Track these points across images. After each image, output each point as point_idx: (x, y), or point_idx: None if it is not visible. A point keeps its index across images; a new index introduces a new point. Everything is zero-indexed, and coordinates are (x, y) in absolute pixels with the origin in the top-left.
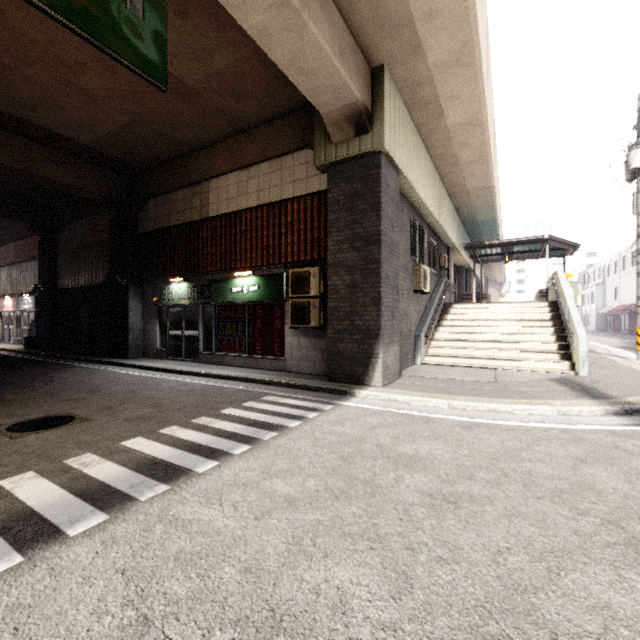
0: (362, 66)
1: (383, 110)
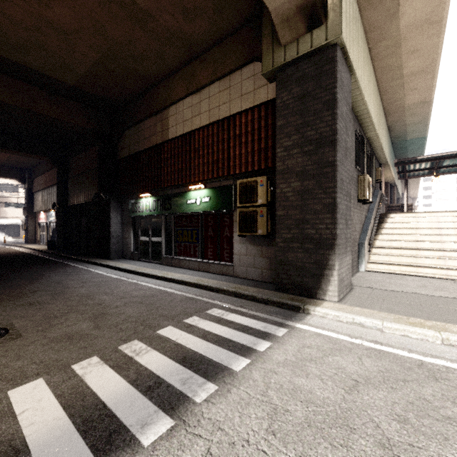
0: None
1: None
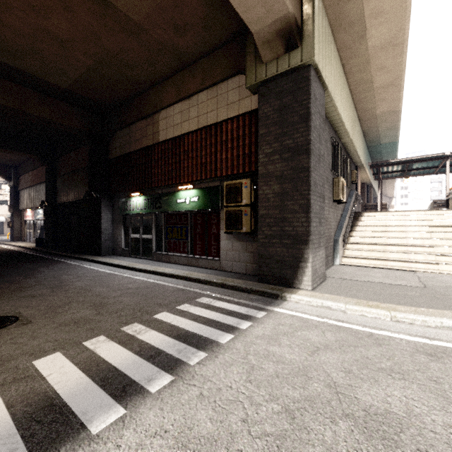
0: None
1: (313, 23)
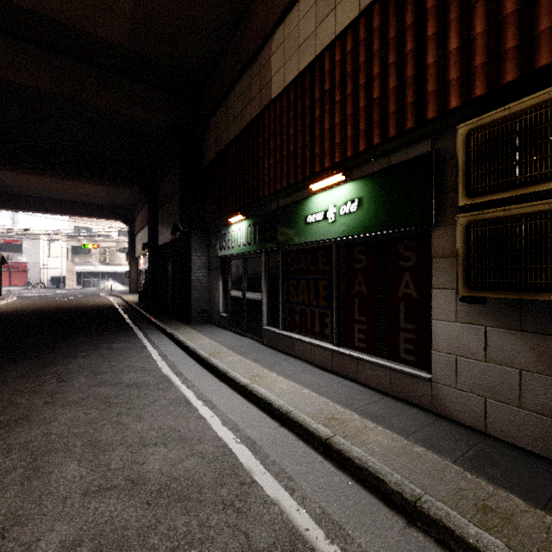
0: None
1: None
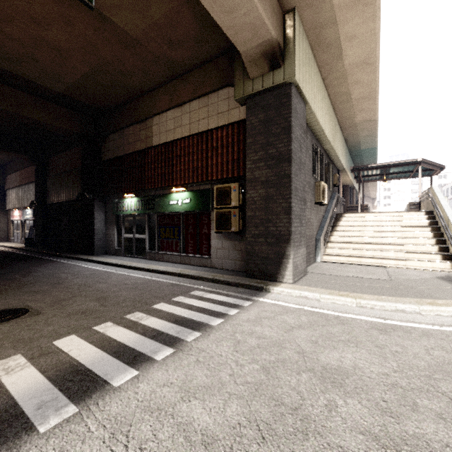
0: (276, 8)
1: (294, 46)
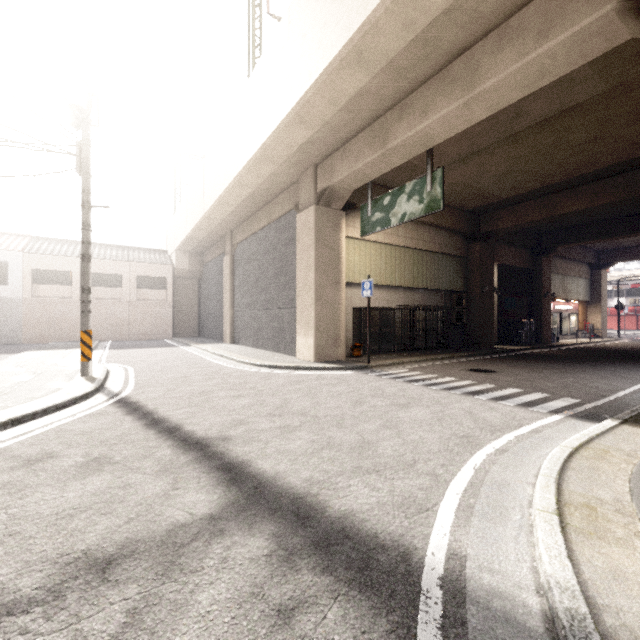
0: None
1: None
